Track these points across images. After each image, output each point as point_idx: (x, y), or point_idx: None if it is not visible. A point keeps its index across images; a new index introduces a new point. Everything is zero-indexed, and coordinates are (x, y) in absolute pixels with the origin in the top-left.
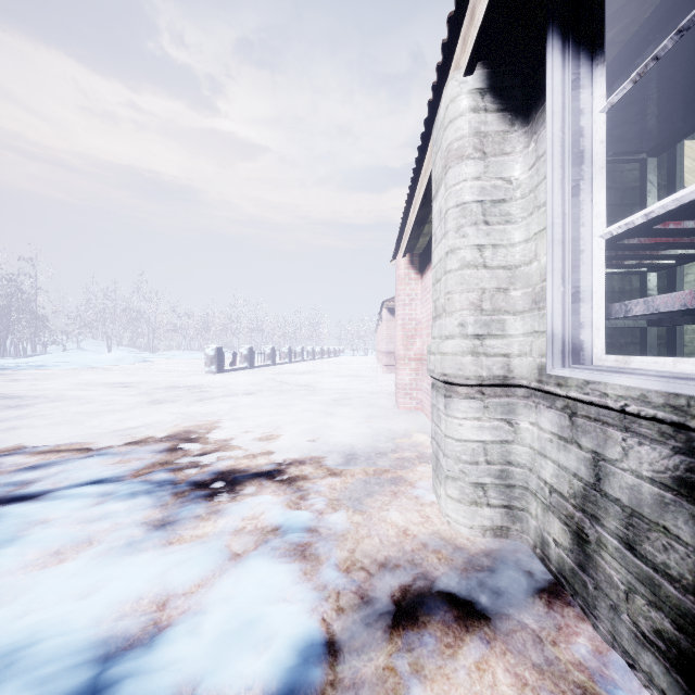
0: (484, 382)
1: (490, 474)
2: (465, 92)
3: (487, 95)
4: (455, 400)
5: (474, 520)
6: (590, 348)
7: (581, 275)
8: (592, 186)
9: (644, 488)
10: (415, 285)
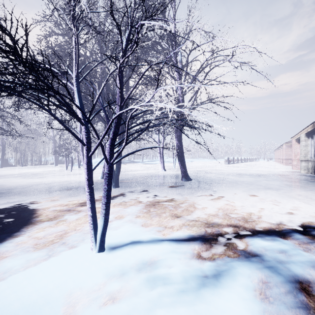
0: (305, 160)
1: (306, 168)
2: (303, 136)
3: (305, 136)
4: (302, 162)
5: (304, 172)
6: (312, 157)
7: (312, 153)
8: (312, 147)
9: (313, 164)
10: (297, 145)
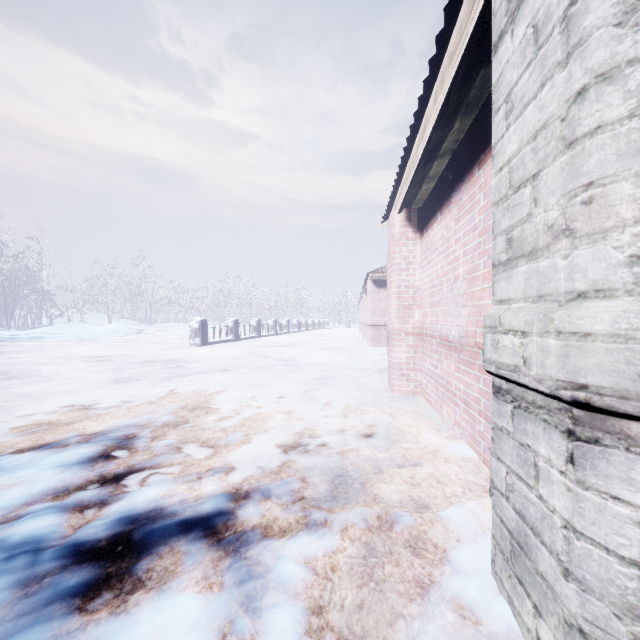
0: None
1: None
2: None
3: None
4: (616, 453)
5: None
6: None
7: None
8: None
9: None
10: (413, 245)
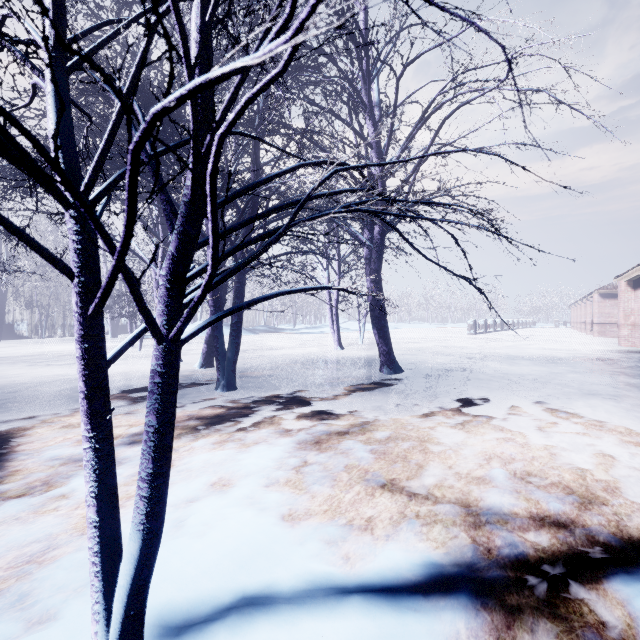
0: None
1: None
2: None
3: None
4: None
5: None
6: None
7: None
8: None
9: None
10: (630, 293)
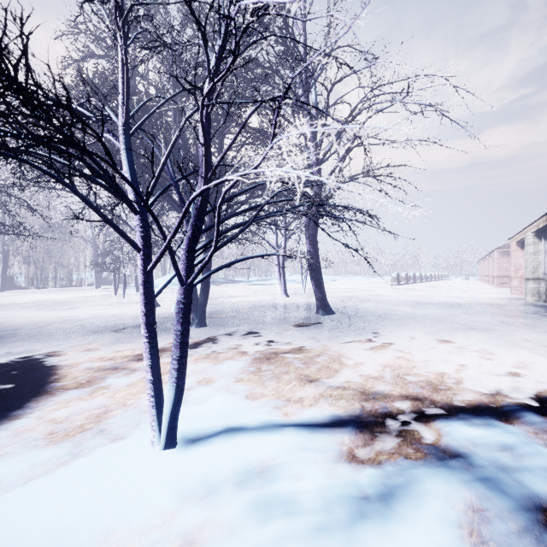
0: (534, 278)
1: (535, 292)
2: (530, 236)
3: (535, 236)
4: (529, 281)
5: (532, 299)
6: None
7: (546, 265)
8: None
9: None
10: (519, 252)
